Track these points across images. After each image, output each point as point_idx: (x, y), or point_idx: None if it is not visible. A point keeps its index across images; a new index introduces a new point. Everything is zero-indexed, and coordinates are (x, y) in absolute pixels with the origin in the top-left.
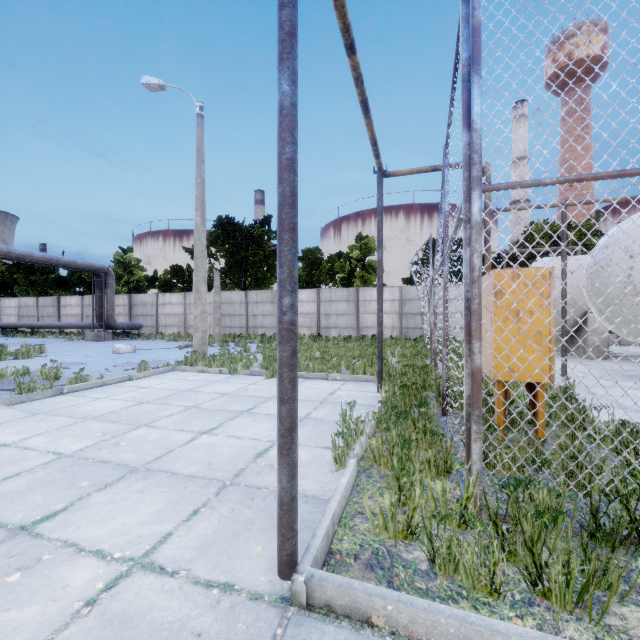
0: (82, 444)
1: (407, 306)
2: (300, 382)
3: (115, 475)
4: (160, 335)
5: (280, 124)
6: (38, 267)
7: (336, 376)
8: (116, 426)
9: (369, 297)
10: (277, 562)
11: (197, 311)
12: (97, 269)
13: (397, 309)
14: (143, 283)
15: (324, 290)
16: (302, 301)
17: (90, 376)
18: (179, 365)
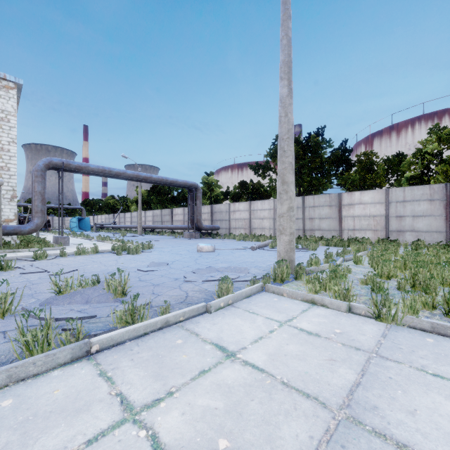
0: None
1: None
2: None
3: None
4: (232, 235)
5: None
6: (162, 191)
7: None
8: None
9: None
10: None
11: (283, 208)
12: (190, 185)
13: None
14: (220, 197)
15: (395, 189)
16: (365, 203)
17: (163, 290)
18: (267, 281)
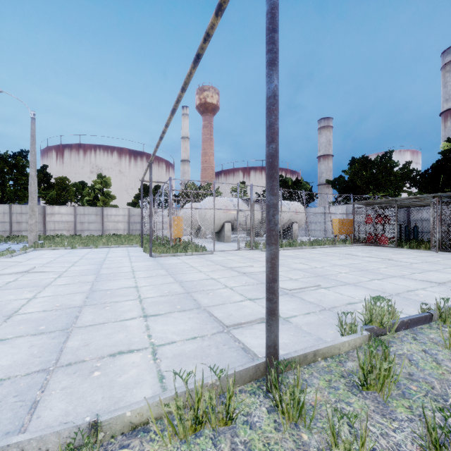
0: (78, 258)
1: (132, 218)
2: (110, 248)
3: (103, 258)
4: None
5: (150, 202)
6: None
7: (123, 246)
8: (75, 257)
9: (110, 213)
10: (149, 256)
11: (33, 221)
12: None
13: (127, 220)
14: None
15: (80, 207)
16: (62, 213)
17: None
18: (33, 248)
